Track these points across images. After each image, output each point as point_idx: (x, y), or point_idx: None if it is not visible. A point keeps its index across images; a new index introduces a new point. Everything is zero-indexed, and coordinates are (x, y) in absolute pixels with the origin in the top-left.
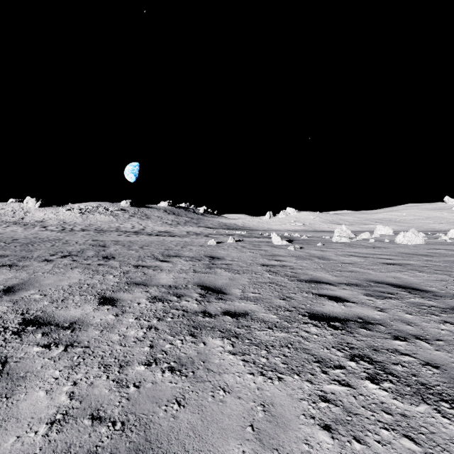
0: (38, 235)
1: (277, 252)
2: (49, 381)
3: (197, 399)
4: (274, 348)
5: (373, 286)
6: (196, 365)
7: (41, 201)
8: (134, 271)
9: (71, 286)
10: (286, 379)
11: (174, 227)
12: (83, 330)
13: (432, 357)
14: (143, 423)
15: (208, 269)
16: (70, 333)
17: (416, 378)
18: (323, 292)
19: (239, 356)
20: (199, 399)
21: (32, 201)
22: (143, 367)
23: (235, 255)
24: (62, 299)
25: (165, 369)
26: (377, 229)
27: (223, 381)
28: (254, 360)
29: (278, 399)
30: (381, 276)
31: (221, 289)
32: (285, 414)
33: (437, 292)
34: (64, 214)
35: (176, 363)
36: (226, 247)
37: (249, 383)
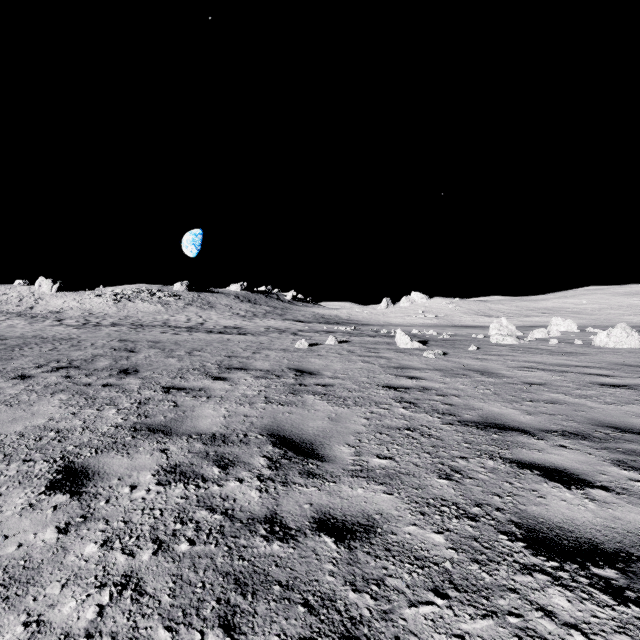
0: (43, 332)
1: (407, 362)
2: None
3: None
4: None
5: (617, 438)
6: None
7: (60, 284)
8: (159, 399)
9: (23, 435)
10: None
11: (248, 320)
12: None
13: None
14: None
15: (292, 395)
16: None
17: None
18: (523, 456)
19: None
20: None
21: (48, 283)
22: None
23: (339, 366)
24: None
25: None
26: (552, 323)
27: None
28: None
29: None
30: (616, 413)
31: (314, 444)
32: None
33: None
34: (92, 302)
35: None
36: (324, 352)
37: None
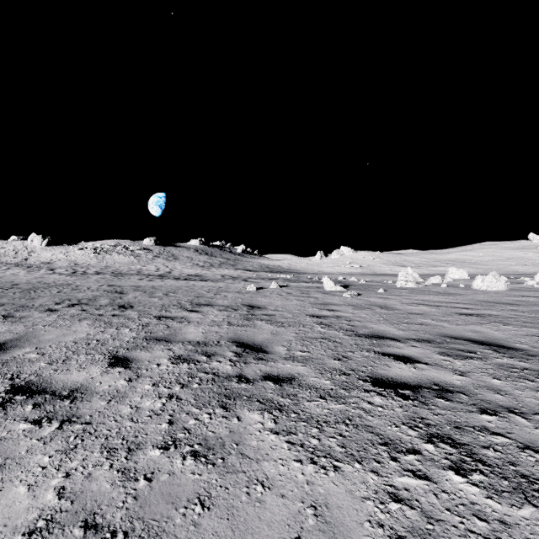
0: (43, 279)
1: (329, 300)
2: (34, 472)
3: (227, 497)
4: (327, 425)
5: (449, 342)
6: (227, 449)
7: (48, 239)
8: (155, 323)
9: (76, 342)
10: (345, 469)
11: (206, 269)
12: (85, 400)
13: (532, 438)
14: (153, 533)
15: (246, 321)
16: (69, 405)
17: (514, 467)
18: (387, 350)
19: (283, 436)
20: (230, 498)
21: (38, 238)
22: (158, 452)
23: (279, 303)
24: (64, 359)
25: (187, 455)
26: (449, 272)
27: (261, 471)
28: (302, 442)
29: (334, 498)
30: (459, 330)
31: (262, 346)
32: (344, 521)
33: (529, 350)
34: (76, 254)
35: (202, 446)
36: (268, 293)
37: (296, 474)
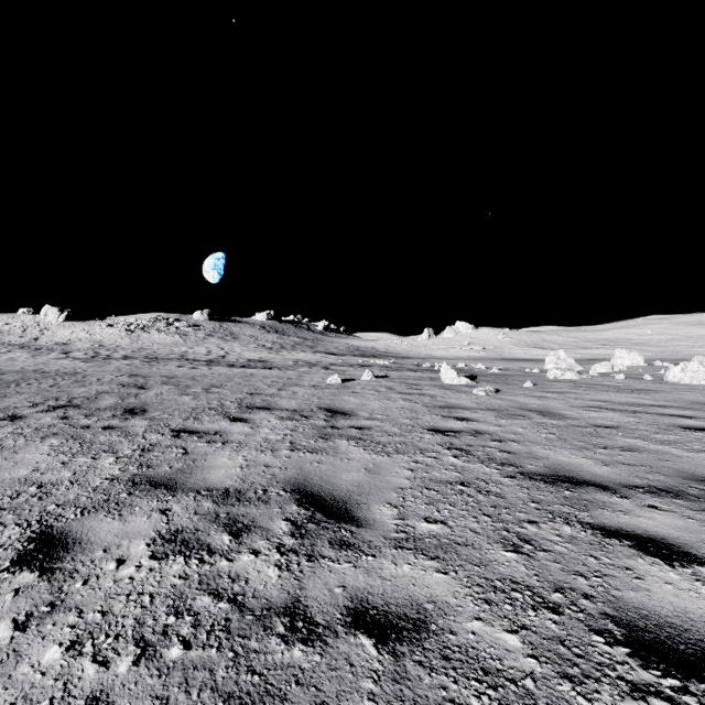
0: (46, 366)
1: (454, 401)
2: None
3: None
4: None
5: None
6: None
7: (68, 312)
8: (167, 445)
9: None
10: None
11: (274, 353)
12: None
13: None
14: None
15: (323, 440)
16: None
17: None
18: (606, 520)
19: None
20: None
21: (54, 311)
22: None
23: (377, 405)
24: None
25: None
26: (615, 356)
27: None
28: None
29: None
30: None
31: (347, 503)
32: None
33: None
34: (103, 332)
35: None
36: (359, 389)
37: None
